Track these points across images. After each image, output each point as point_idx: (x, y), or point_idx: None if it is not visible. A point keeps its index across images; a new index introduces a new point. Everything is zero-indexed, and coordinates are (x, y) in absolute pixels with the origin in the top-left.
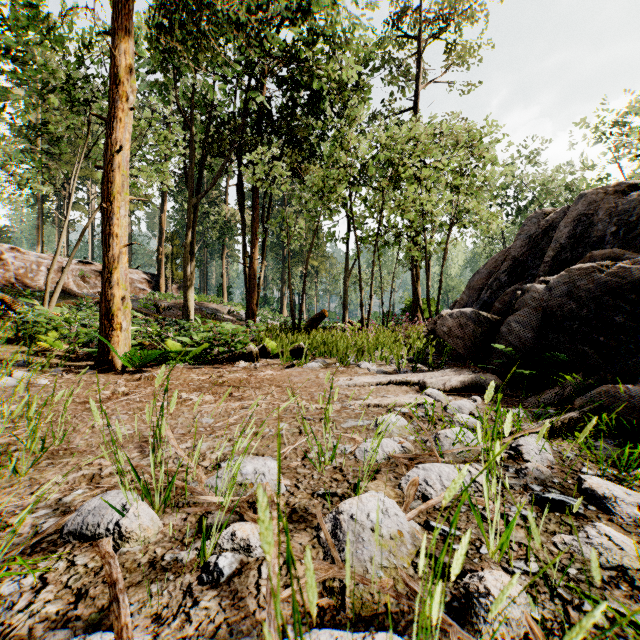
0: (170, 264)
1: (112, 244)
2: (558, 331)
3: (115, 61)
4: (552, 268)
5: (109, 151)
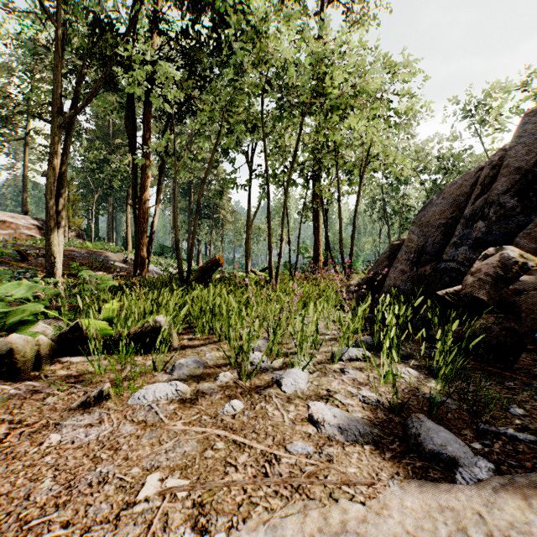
0: (66, 210)
1: None
2: None
3: None
4: None
5: None
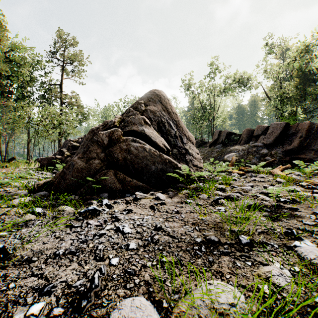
0: None
1: None
2: None
3: None
4: None
5: None
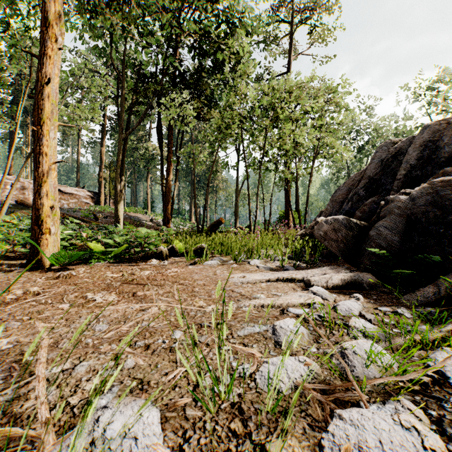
0: (108, 185)
1: (41, 161)
2: (423, 235)
3: (44, 7)
4: (404, 184)
5: (39, 83)
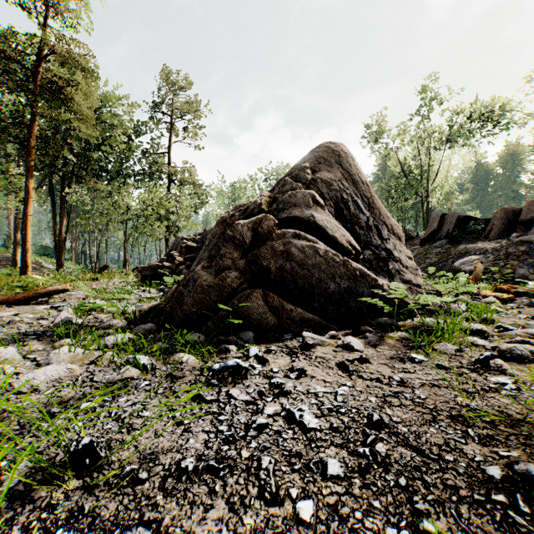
0: None
1: (28, 244)
2: None
3: (28, 186)
4: None
5: (26, 215)
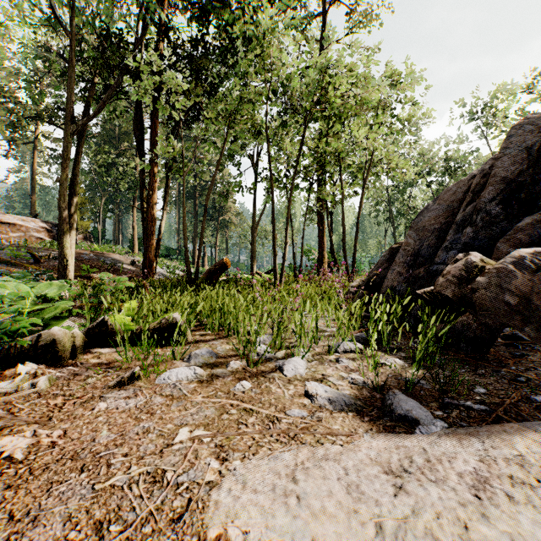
0: None
1: None
2: None
3: None
4: None
5: None
